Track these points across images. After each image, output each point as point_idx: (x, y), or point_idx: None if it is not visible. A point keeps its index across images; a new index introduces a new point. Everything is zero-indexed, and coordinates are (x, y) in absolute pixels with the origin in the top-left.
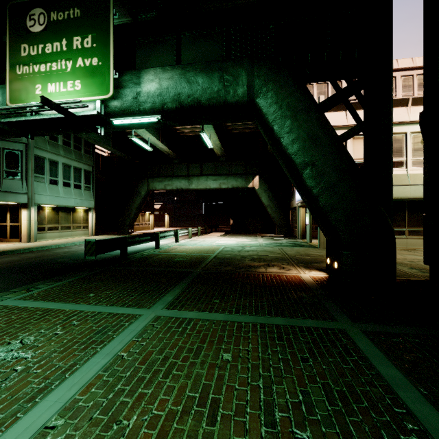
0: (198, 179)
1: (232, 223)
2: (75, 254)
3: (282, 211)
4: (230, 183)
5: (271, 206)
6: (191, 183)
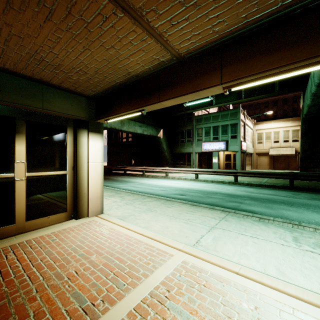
0: (129, 122)
1: (133, 163)
2: (259, 195)
3: (171, 154)
4: (149, 131)
5: (167, 151)
6: (124, 125)
